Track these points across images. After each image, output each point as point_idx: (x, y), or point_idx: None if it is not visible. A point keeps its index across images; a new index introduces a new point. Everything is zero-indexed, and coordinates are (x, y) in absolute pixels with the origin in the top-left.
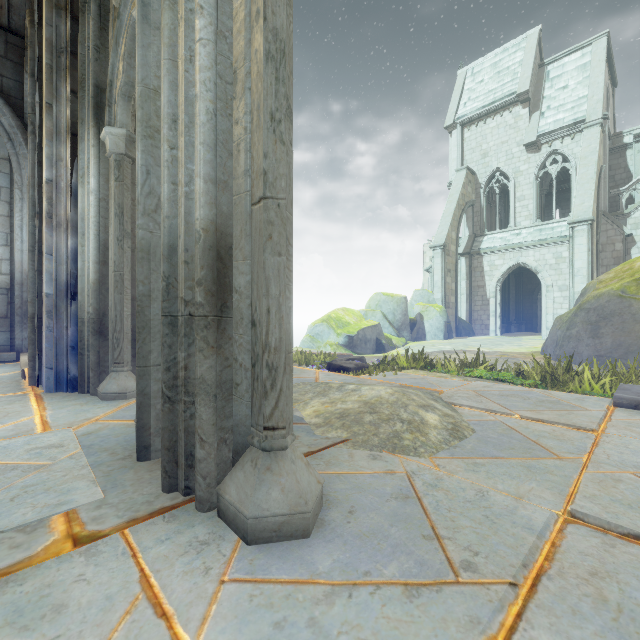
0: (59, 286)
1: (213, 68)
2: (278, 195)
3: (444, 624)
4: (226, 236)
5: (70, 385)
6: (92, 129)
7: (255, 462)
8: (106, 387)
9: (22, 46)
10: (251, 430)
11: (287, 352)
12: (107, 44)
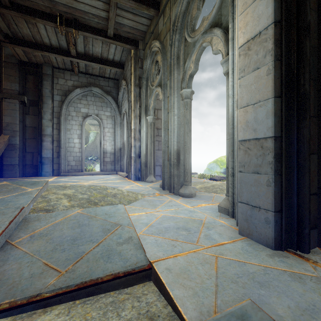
0: (136, 154)
1: (177, 124)
2: (188, 145)
3: (207, 203)
4: (179, 150)
5: (139, 179)
6: (144, 116)
7: (184, 187)
8: (148, 179)
9: (117, 83)
10: (183, 182)
11: (189, 170)
12: (147, 94)
